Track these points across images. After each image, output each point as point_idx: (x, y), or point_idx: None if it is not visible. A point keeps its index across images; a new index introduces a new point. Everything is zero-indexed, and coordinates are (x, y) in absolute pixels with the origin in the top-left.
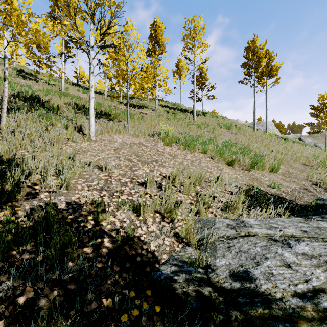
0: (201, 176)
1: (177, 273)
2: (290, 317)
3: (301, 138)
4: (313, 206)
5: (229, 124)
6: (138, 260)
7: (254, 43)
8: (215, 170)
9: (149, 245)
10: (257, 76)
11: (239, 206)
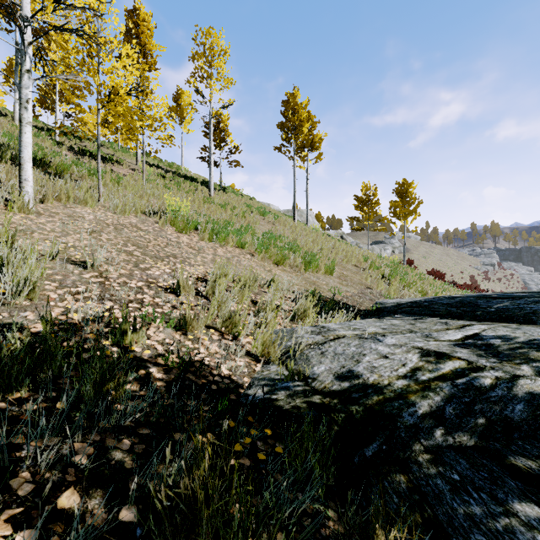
0: (253, 277)
1: (272, 392)
2: (401, 395)
3: (343, 236)
4: (376, 310)
5: (263, 209)
6: (214, 388)
7: (294, 97)
8: (263, 271)
9: (220, 369)
10: (298, 146)
11: (310, 312)
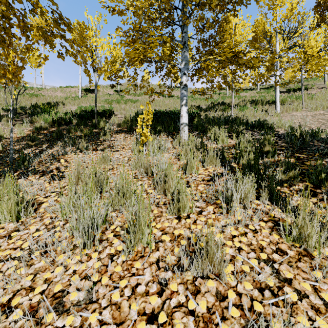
0: None
1: None
2: None
3: None
4: None
5: None
6: None
7: None
8: None
9: None
10: None
11: None
